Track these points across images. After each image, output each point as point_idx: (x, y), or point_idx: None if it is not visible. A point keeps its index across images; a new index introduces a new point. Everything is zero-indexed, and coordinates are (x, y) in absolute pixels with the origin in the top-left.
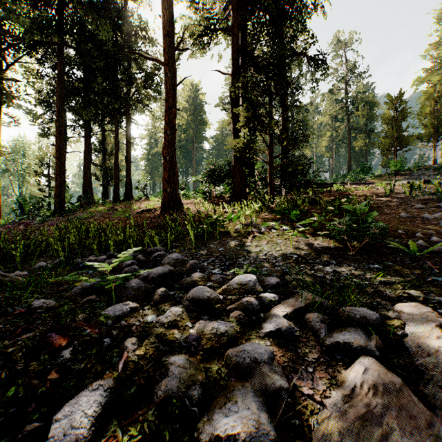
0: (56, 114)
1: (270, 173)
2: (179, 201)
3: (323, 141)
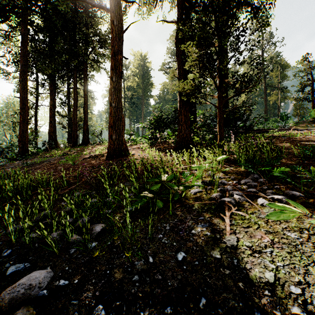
0: (20, 70)
1: (220, 117)
2: (125, 147)
3: (242, 97)
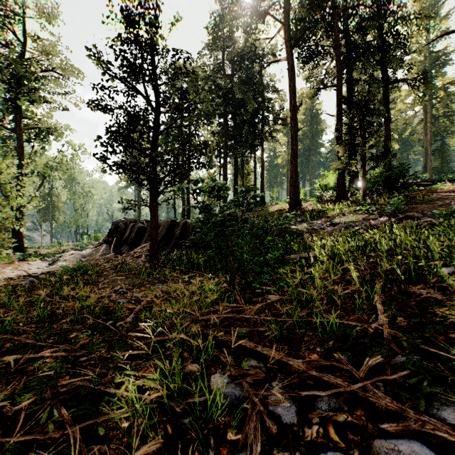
0: (223, 156)
1: (363, 181)
2: (300, 203)
3: None
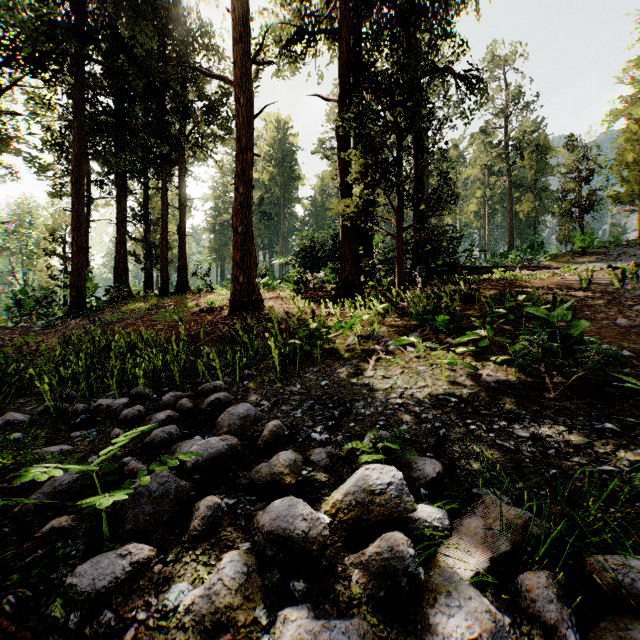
0: (73, 163)
1: (399, 252)
2: (257, 295)
3: (471, 205)
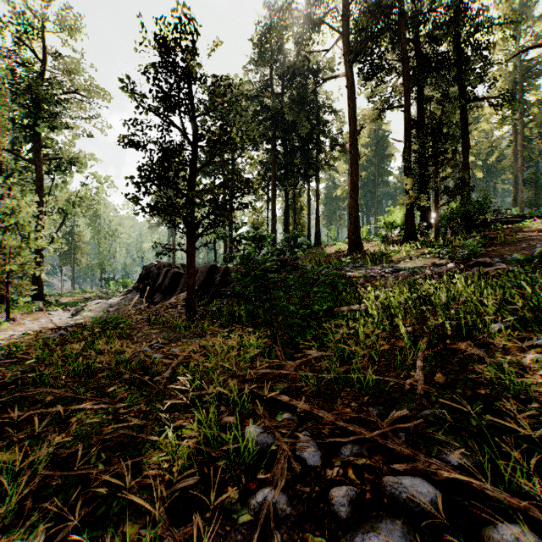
0: (272, 188)
1: (435, 219)
2: (360, 244)
3: None
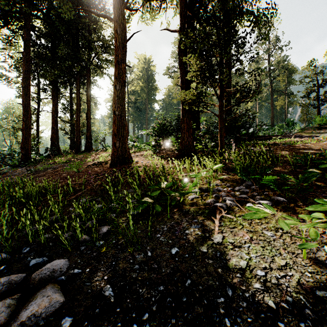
0: (23, 76)
1: (220, 126)
2: (128, 154)
3: (249, 102)
